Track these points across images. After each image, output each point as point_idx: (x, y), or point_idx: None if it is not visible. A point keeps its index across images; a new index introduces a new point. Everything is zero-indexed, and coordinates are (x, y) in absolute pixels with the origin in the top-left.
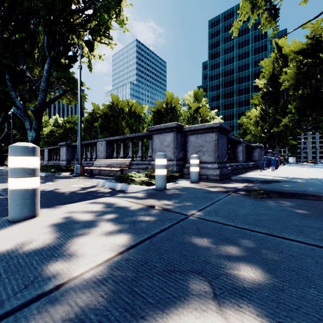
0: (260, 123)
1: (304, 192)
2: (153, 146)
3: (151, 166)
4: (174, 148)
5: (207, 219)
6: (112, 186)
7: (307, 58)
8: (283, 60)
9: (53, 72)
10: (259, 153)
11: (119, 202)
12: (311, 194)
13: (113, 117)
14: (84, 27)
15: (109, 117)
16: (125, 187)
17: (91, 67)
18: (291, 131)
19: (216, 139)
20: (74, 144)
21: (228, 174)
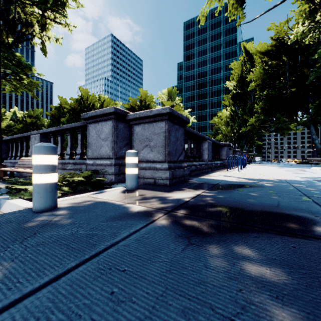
0: (230, 123)
1: (278, 208)
2: (88, 139)
3: (85, 167)
4: (113, 142)
5: None
6: None
7: (272, 60)
8: (251, 64)
9: None
10: (227, 152)
11: None
12: (289, 215)
13: (82, 113)
14: None
15: (78, 112)
16: (0, 204)
17: (45, 51)
18: (258, 132)
19: (166, 129)
20: (7, 138)
21: (185, 176)
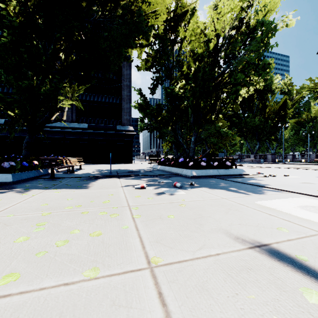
0: None
1: None
2: None
3: None
4: None
5: None
6: None
7: None
8: None
9: None
10: None
11: None
12: None
13: None
14: None
15: None
16: None
17: None
18: None
19: None
20: (296, 154)
21: None
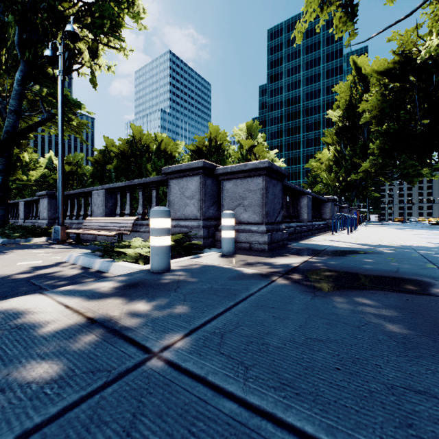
0: (334, 168)
1: (396, 273)
2: (170, 197)
3: None
4: (201, 201)
5: (187, 367)
6: (88, 264)
7: (394, 81)
8: (364, 85)
9: (32, 86)
10: (331, 209)
11: (40, 309)
12: (408, 279)
13: (134, 158)
14: (81, 21)
15: (129, 157)
16: (106, 267)
17: (95, 82)
18: (374, 180)
19: (263, 186)
20: None
21: (283, 240)
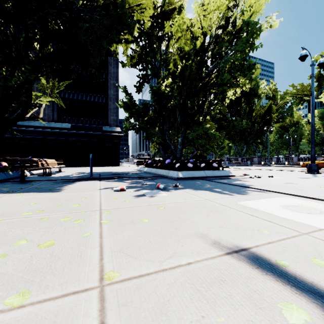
0: None
1: None
2: (316, 159)
3: None
4: None
5: None
6: None
7: None
8: None
9: None
10: None
11: None
12: None
13: None
14: None
15: None
16: None
17: None
18: None
19: None
20: (280, 157)
21: None
